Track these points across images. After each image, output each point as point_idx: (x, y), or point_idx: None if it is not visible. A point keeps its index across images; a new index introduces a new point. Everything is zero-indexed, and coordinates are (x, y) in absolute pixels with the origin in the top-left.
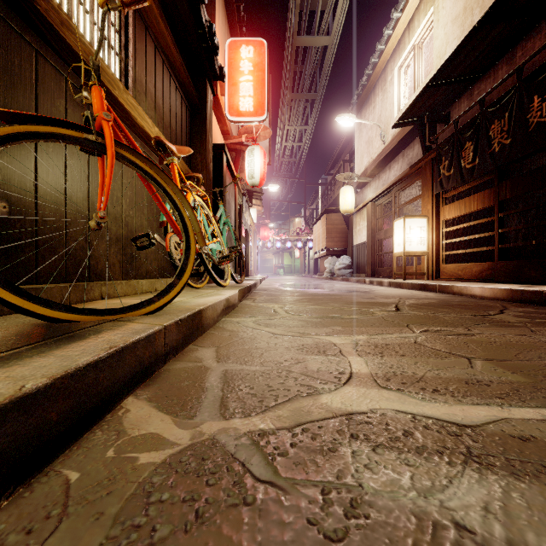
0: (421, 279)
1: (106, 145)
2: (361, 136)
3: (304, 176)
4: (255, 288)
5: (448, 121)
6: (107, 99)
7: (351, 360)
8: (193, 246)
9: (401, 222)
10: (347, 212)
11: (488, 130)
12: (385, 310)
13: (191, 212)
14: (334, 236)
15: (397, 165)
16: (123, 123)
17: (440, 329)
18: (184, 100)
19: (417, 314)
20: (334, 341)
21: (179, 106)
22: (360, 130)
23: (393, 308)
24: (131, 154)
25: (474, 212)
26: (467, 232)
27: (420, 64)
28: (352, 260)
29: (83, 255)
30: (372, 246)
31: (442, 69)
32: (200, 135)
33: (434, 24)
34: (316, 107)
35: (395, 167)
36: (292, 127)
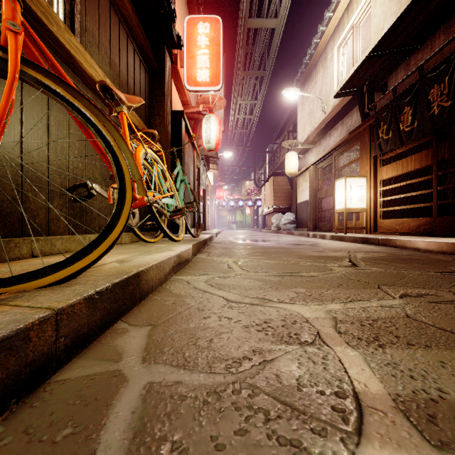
0: (359, 233)
1: (8, 60)
2: (303, 108)
3: (254, 144)
4: (211, 241)
5: (385, 90)
6: (45, 37)
7: (342, 356)
8: (129, 194)
9: (342, 181)
10: (292, 175)
11: (427, 94)
12: (342, 266)
13: (130, 155)
14: (280, 196)
15: (337, 132)
16: (69, 70)
17: (421, 293)
18: (143, 63)
19: (378, 270)
20: (304, 314)
21: (137, 68)
22: (303, 104)
23: (349, 263)
24: (51, 80)
25: (408, 173)
26: (402, 191)
27: (357, 42)
28: (296, 216)
29: (13, 207)
30: (314, 204)
31: (383, 39)
32: (158, 98)
33: (372, 4)
34: (264, 83)
35: (335, 134)
36: (243, 102)
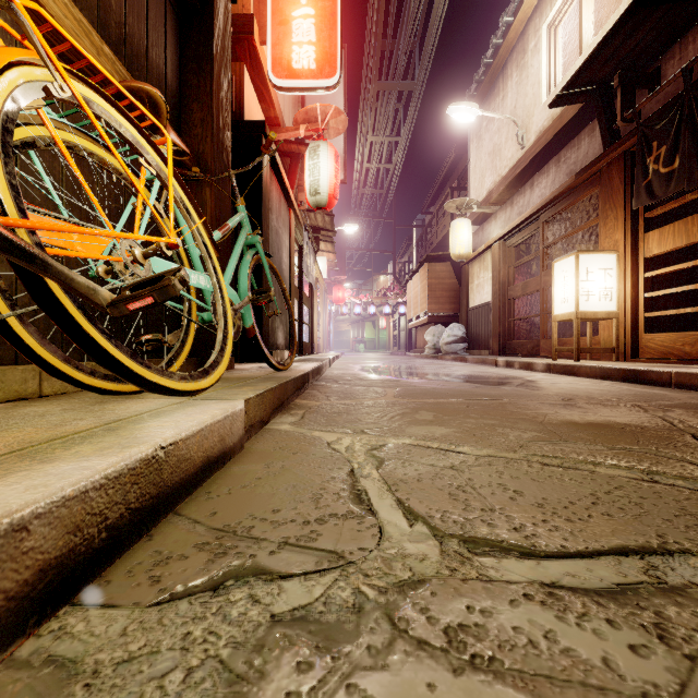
0: (598, 359)
1: None
2: (480, 145)
3: (394, 215)
4: (318, 376)
5: (656, 83)
6: None
7: None
8: None
9: (569, 261)
10: (461, 258)
11: None
12: None
13: None
14: (440, 296)
15: (547, 178)
16: None
17: None
18: None
19: None
20: None
21: None
22: (479, 138)
23: None
24: None
25: (696, 245)
26: (684, 279)
27: (589, 8)
28: (467, 330)
29: None
30: (501, 309)
31: None
32: (198, 64)
33: None
34: (413, 104)
35: (542, 183)
36: (377, 139)
